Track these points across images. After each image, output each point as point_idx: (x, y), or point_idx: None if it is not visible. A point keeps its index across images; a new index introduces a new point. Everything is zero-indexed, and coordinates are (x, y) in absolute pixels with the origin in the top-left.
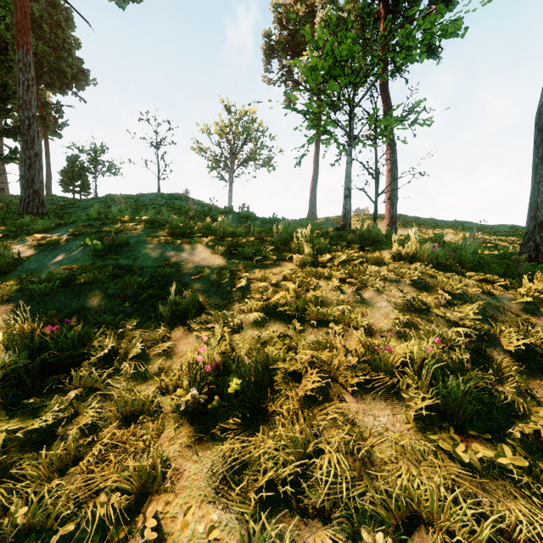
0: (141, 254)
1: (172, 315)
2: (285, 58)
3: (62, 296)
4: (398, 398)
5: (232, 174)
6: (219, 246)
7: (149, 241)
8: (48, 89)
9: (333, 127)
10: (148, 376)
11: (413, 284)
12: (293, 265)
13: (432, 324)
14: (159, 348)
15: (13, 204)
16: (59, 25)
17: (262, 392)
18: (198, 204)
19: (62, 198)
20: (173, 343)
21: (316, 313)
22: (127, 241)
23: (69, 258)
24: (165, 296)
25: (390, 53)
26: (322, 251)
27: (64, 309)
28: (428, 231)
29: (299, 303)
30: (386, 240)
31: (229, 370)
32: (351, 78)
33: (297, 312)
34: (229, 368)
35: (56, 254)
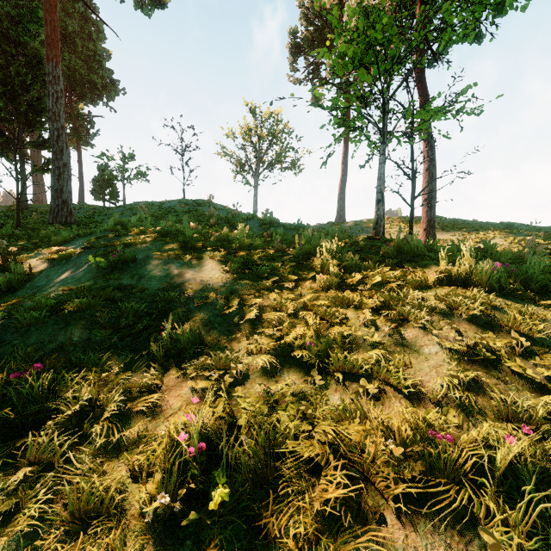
0: (147, 271)
1: (169, 352)
2: (312, 56)
3: (49, 327)
4: (470, 529)
5: (257, 178)
6: (231, 263)
7: (158, 256)
8: (81, 101)
9: (364, 123)
10: (123, 445)
11: (472, 319)
12: (315, 287)
13: (506, 385)
14: (143, 402)
15: (46, 213)
16: (91, 38)
17: (264, 490)
18: (221, 210)
19: (92, 206)
20: (163, 393)
21: (342, 362)
22: (134, 257)
23: (75, 275)
24: (164, 326)
25: (427, 41)
26: (351, 268)
27: (47, 343)
28: (470, 235)
29: (320, 346)
30: (428, 253)
31: (222, 450)
32: (385, 65)
33: (317, 359)
34: (222, 448)
35: (65, 270)
